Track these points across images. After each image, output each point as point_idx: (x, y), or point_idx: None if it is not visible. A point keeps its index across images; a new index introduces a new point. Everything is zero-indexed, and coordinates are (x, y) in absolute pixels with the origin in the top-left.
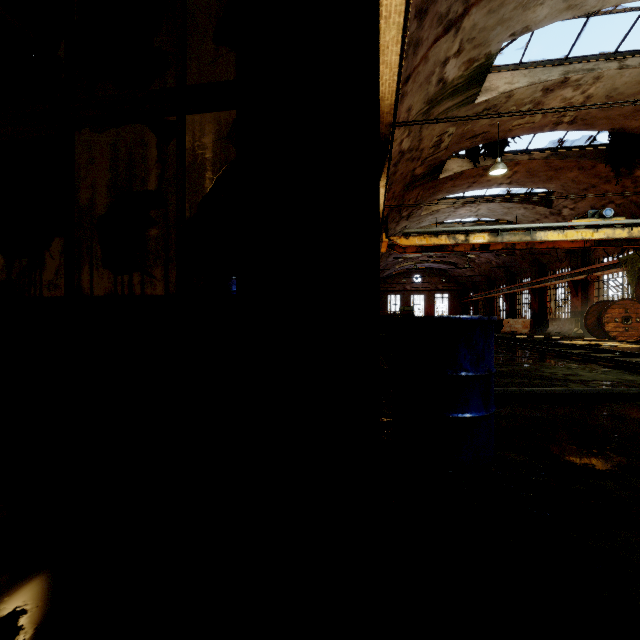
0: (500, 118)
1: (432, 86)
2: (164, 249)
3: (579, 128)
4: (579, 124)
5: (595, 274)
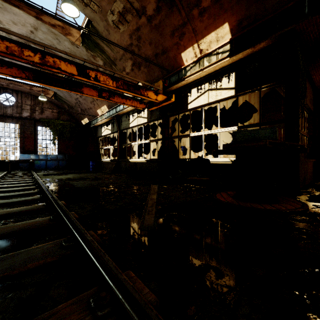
0: None
1: (108, 71)
2: (177, 140)
3: None
4: None
5: None
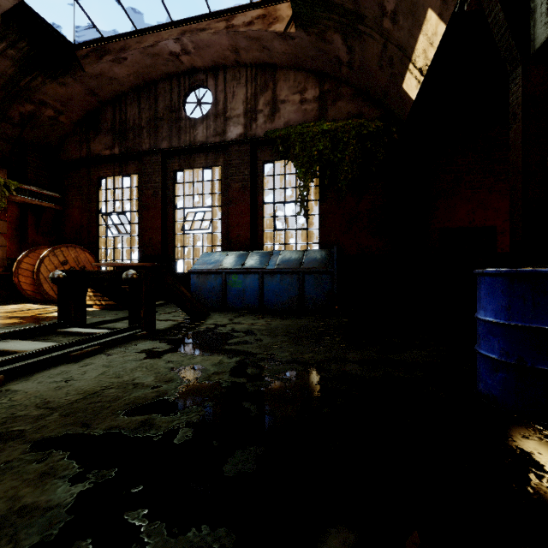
0: None
1: None
2: None
3: None
4: None
5: None
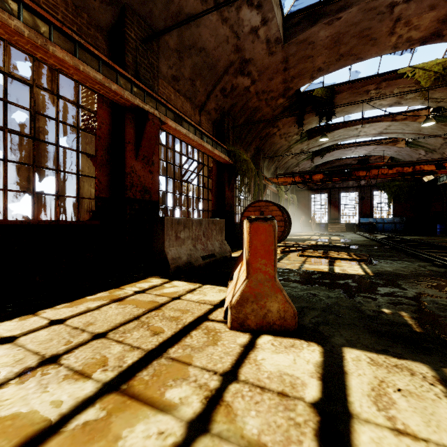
0: (426, 93)
1: None
2: None
3: (358, 89)
4: (360, 91)
5: (205, 144)
